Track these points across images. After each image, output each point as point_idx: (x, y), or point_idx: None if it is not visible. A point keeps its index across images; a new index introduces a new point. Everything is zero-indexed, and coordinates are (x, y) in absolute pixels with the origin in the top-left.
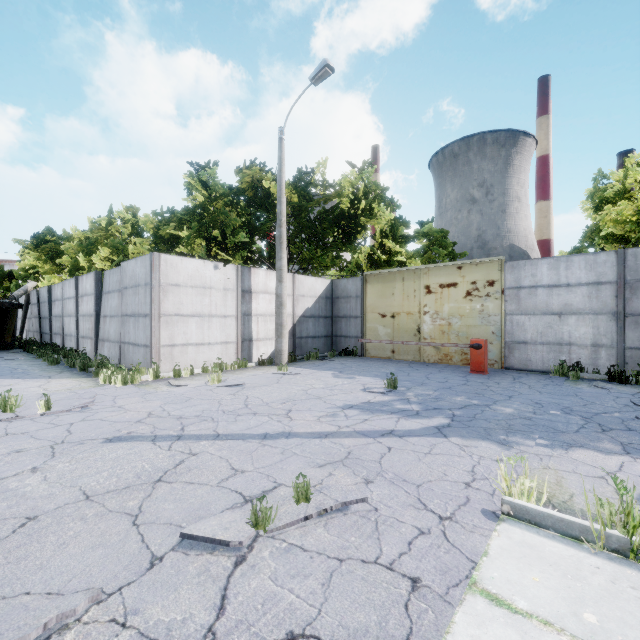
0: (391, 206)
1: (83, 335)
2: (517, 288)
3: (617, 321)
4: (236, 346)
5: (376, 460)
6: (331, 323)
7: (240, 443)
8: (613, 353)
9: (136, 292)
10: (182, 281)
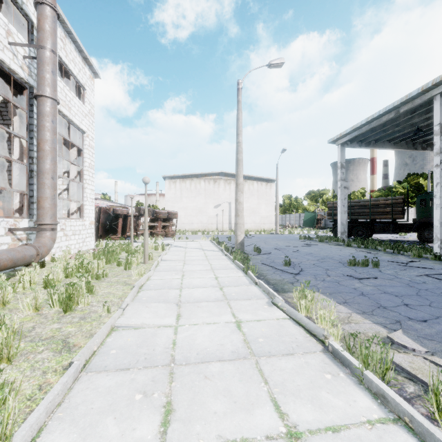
0: None
1: None
2: None
3: None
4: None
5: None
6: None
7: None
8: None
9: None
10: None
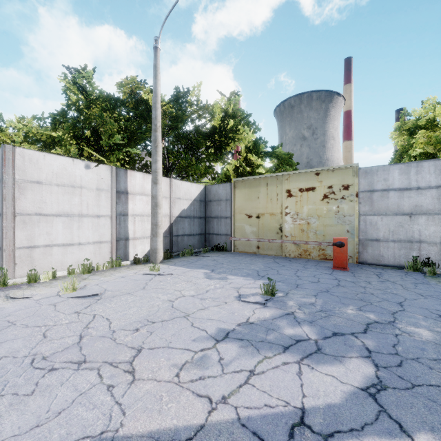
0: (253, 129)
1: None
2: (370, 191)
3: None
4: (111, 245)
5: None
6: (204, 223)
7: None
8: None
9: None
10: (45, 178)
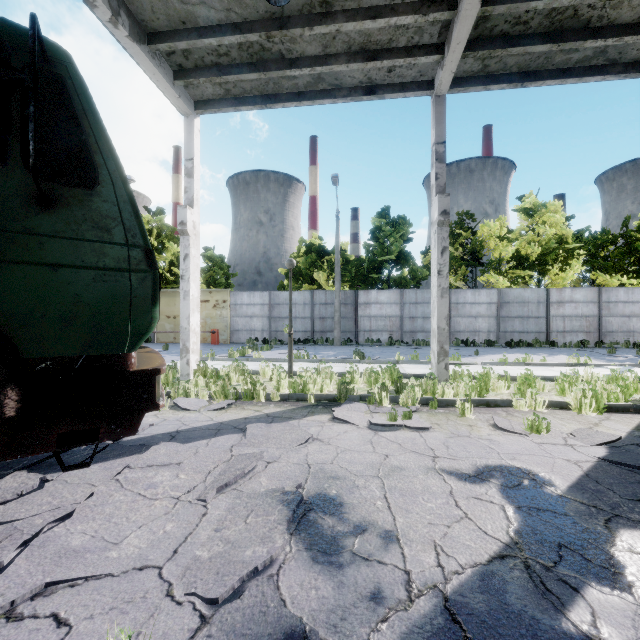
0: (178, 242)
1: None
2: (235, 304)
3: (269, 320)
4: None
5: None
6: None
7: None
8: (268, 333)
9: None
10: None
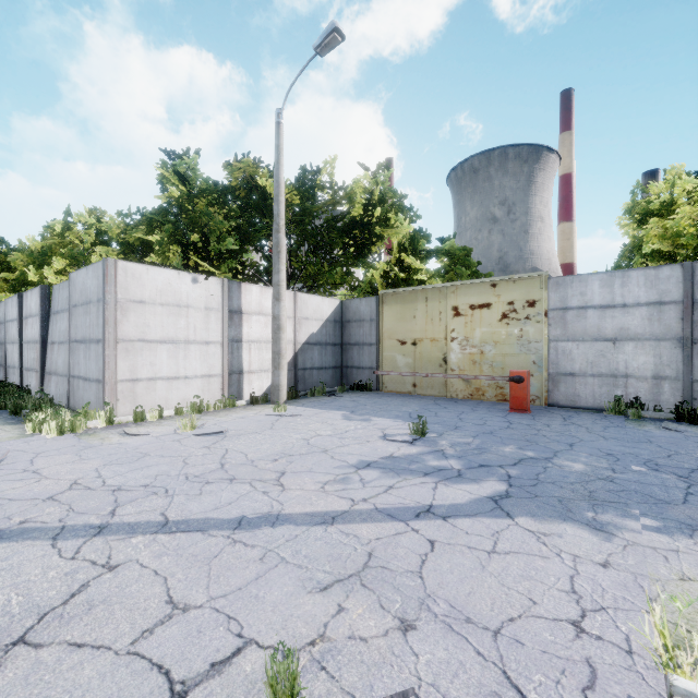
0: (410, 217)
1: (27, 367)
2: (563, 309)
3: (683, 348)
4: (222, 380)
5: (414, 570)
6: (341, 352)
7: (196, 539)
8: (679, 387)
9: (87, 311)
10: (148, 297)
